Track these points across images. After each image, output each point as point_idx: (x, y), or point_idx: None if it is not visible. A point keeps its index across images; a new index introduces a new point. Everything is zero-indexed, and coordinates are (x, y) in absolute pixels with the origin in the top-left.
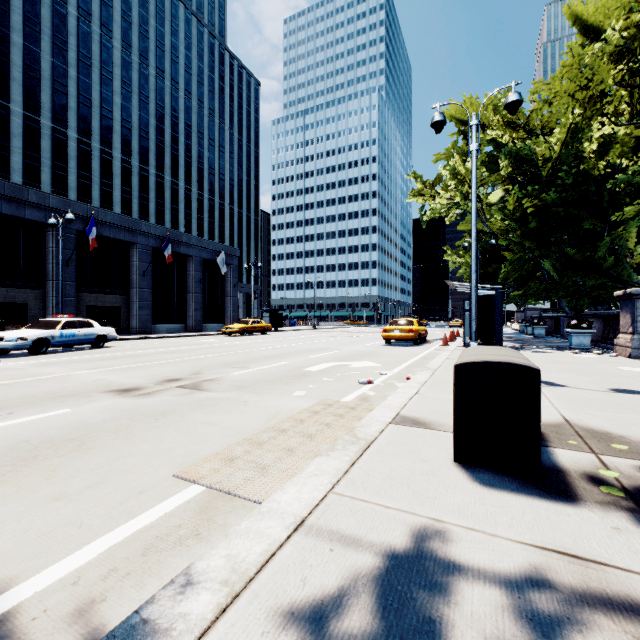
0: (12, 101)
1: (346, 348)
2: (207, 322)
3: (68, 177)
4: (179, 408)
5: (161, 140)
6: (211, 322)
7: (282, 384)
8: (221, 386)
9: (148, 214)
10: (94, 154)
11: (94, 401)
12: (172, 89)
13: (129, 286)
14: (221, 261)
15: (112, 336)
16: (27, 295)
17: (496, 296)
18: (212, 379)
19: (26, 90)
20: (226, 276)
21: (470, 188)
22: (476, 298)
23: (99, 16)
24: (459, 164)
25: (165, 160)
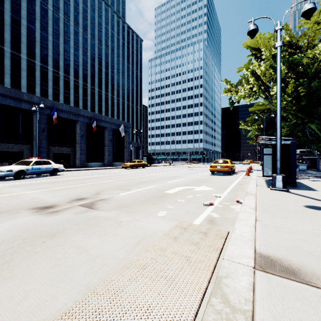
0: (21, 53)
1: (189, 176)
2: (115, 161)
3: (48, 90)
4: (69, 228)
5: (93, 70)
6: (117, 161)
7: (150, 204)
8: (108, 205)
9: (87, 107)
10: (61, 78)
11: (15, 218)
12: (99, 44)
13: (75, 143)
14: (121, 129)
15: (61, 169)
16: (23, 147)
17: (291, 144)
18: (105, 199)
19: (28, 47)
20: (124, 137)
21: (263, 82)
22: (280, 145)
23: (63, 9)
24: (257, 68)
25: (95, 80)
